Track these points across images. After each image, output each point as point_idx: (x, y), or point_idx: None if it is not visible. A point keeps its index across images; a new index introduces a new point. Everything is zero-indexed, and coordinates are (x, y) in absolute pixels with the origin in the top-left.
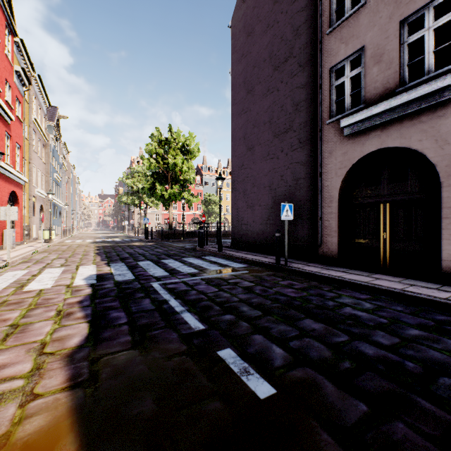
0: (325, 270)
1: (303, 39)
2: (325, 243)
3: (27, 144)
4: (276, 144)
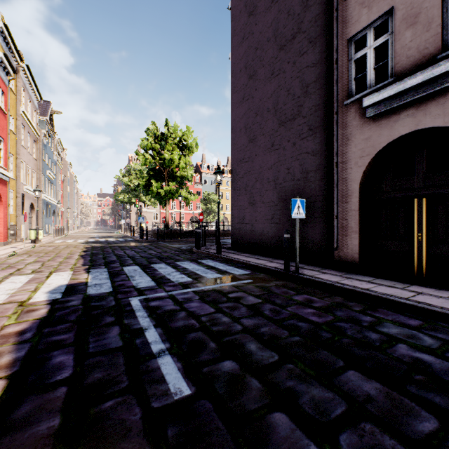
0: (347, 280)
1: (314, 10)
2: (342, 246)
3: (15, 138)
4: (282, 133)
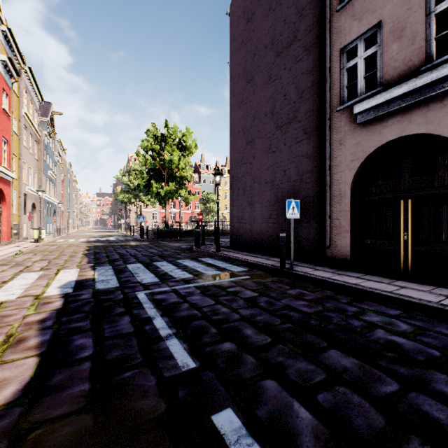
0: (338, 276)
1: (309, 20)
2: (335, 244)
3: (17, 139)
4: (279, 136)
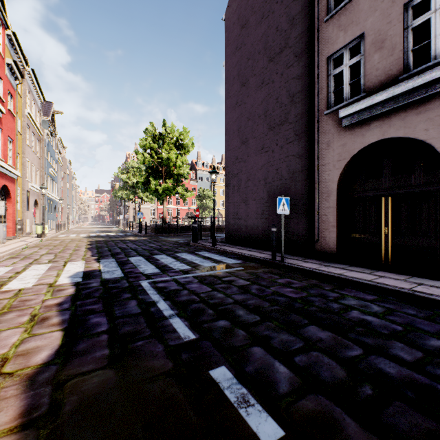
0: (324, 267)
1: (299, 28)
2: (323, 238)
3: (21, 138)
4: (271, 136)
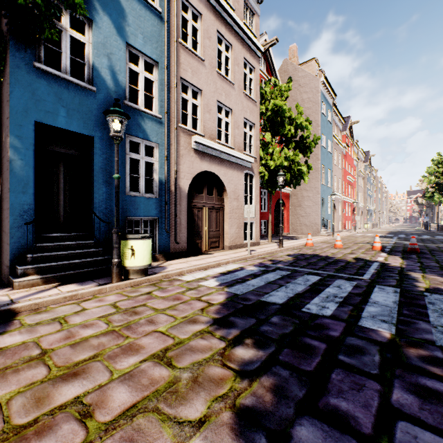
0: None
1: None
2: None
3: (356, 183)
4: None
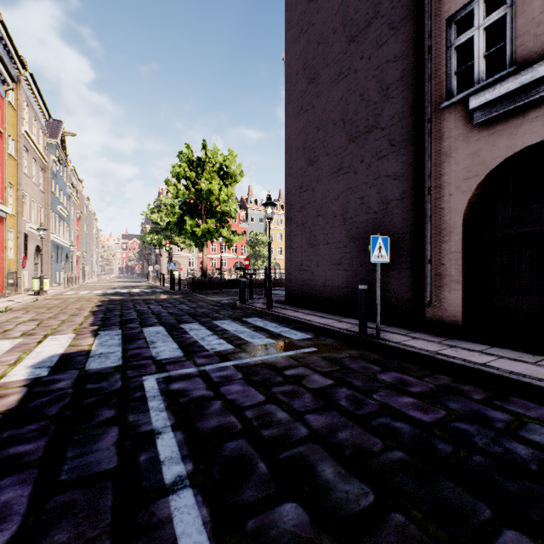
0: (450, 350)
1: None
2: (438, 300)
3: (15, 164)
4: (353, 151)
